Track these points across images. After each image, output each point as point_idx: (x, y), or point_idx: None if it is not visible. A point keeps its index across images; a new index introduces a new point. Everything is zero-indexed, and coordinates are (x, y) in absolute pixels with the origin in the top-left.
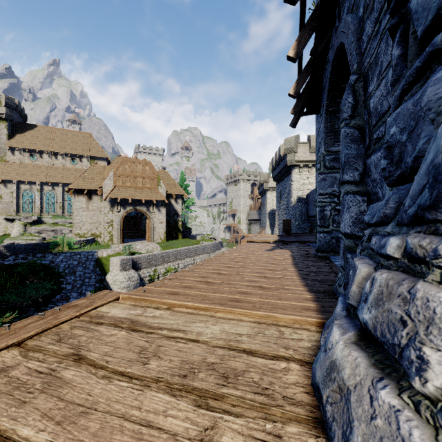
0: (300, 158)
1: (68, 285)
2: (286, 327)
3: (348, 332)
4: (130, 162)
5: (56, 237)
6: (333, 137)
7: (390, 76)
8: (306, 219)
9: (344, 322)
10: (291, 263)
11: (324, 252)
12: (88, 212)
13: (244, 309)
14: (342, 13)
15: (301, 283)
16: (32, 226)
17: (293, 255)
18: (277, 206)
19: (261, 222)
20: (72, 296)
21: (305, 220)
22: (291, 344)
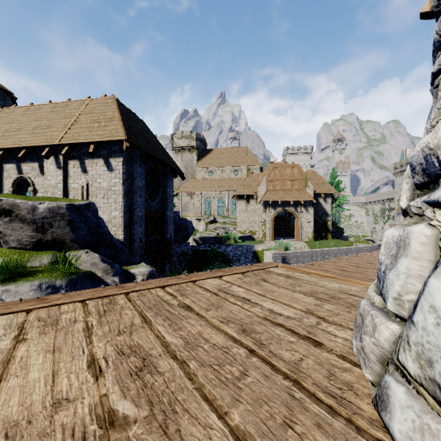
0: None
1: None
2: None
3: None
4: (280, 167)
5: (227, 232)
6: None
7: None
8: None
9: None
10: None
11: None
12: (247, 213)
13: (360, 280)
14: None
15: None
16: (210, 224)
17: None
18: None
19: None
20: None
21: None
22: None
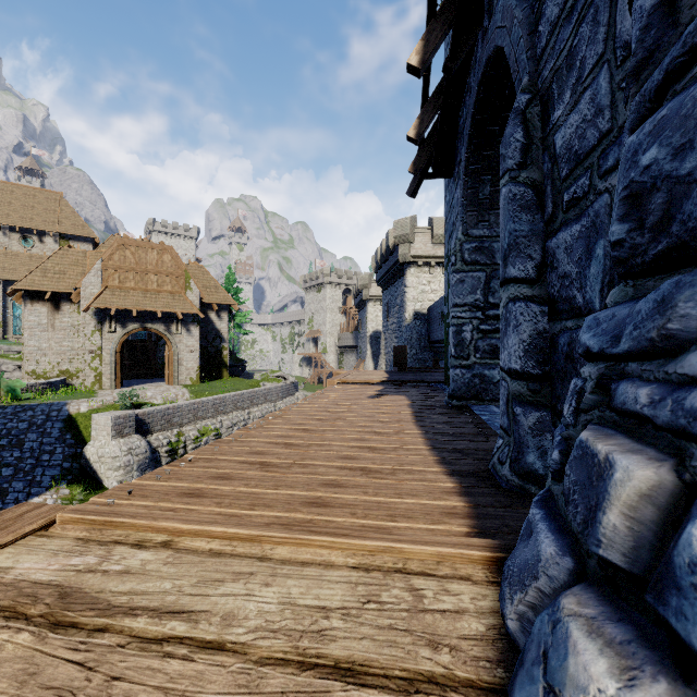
0: (419, 252)
1: (5, 468)
2: (424, 577)
3: (643, 675)
4: (135, 246)
5: None
6: (476, 213)
7: (603, 80)
8: (428, 346)
9: (599, 614)
10: (412, 419)
11: (461, 399)
12: (54, 332)
13: (335, 534)
14: (497, 1)
15: (433, 458)
16: None
17: (414, 405)
18: (384, 325)
19: (358, 351)
20: (12, 489)
21: (426, 347)
22: (442, 631)
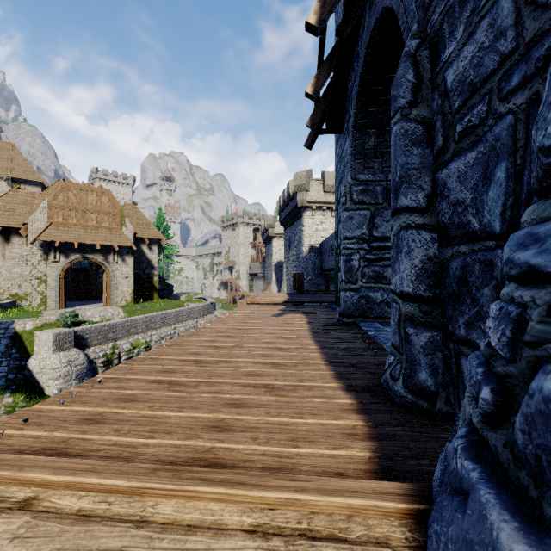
0: (313, 198)
1: None
2: (334, 543)
3: None
4: (77, 189)
5: None
6: (363, 160)
7: (506, 1)
8: (320, 274)
9: None
10: (310, 335)
11: (351, 317)
12: (4, 261)
13: (230, 483)
14: None
15: (330, 373)
16: None
17: (311, 323)
18: (286, 256)
19: (265, 277)
20: None
21: (319, 274)
22: None
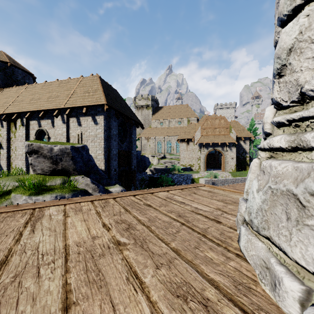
0: None
1: None
2: None
3: None
4: (211, 119)
5: (173, 165)
6: None
7: None
8: None
9: None
10: None
11: None
12: (187, 152)
13: None
14: None
15: None
16: (161, 159)
17: None
18: None
19: None
20: None
21: None
22: None
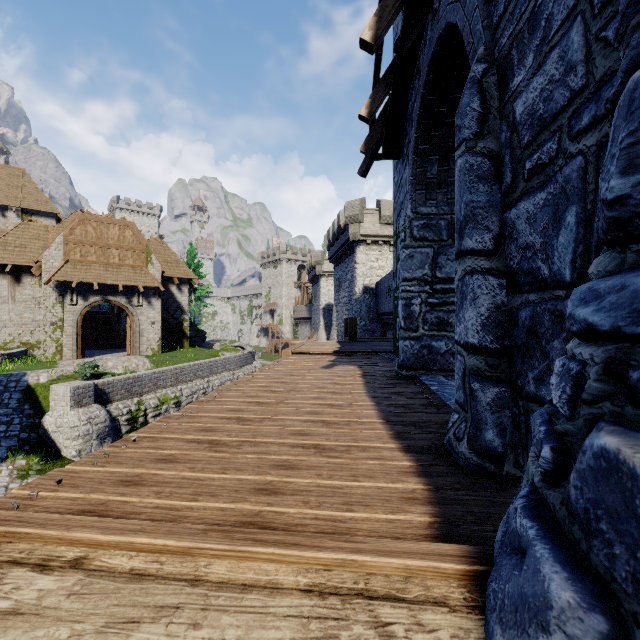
0: (368, 231)
1: None
2: (391, 602)
3: None
4: (97, 222)
5: None
6: (425, 191)
7: (576, 34)
8: (376, 318)
9: None
10: (364, 390)
11: (411, 369)
12: (14, 304)
13: (284, 544)
14: None
15: (387, 432)
16: None
17: (365, 376)
18: (336, 298)
19: (312, 322)
20: None
21: (374, 319)
22: None
